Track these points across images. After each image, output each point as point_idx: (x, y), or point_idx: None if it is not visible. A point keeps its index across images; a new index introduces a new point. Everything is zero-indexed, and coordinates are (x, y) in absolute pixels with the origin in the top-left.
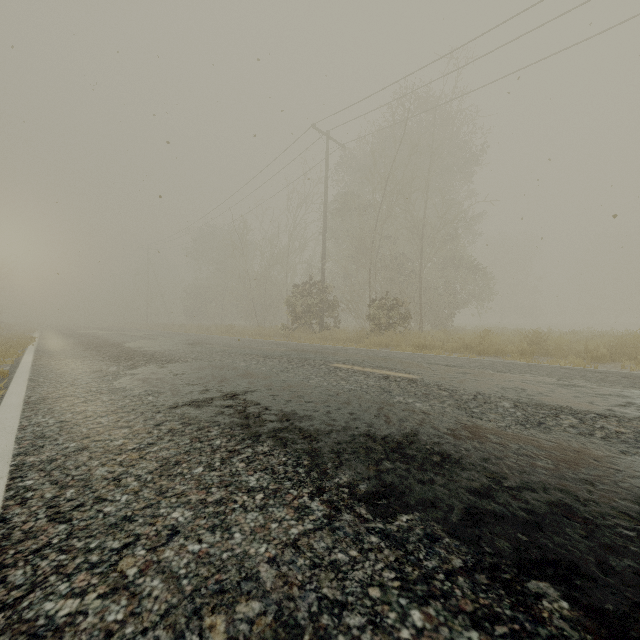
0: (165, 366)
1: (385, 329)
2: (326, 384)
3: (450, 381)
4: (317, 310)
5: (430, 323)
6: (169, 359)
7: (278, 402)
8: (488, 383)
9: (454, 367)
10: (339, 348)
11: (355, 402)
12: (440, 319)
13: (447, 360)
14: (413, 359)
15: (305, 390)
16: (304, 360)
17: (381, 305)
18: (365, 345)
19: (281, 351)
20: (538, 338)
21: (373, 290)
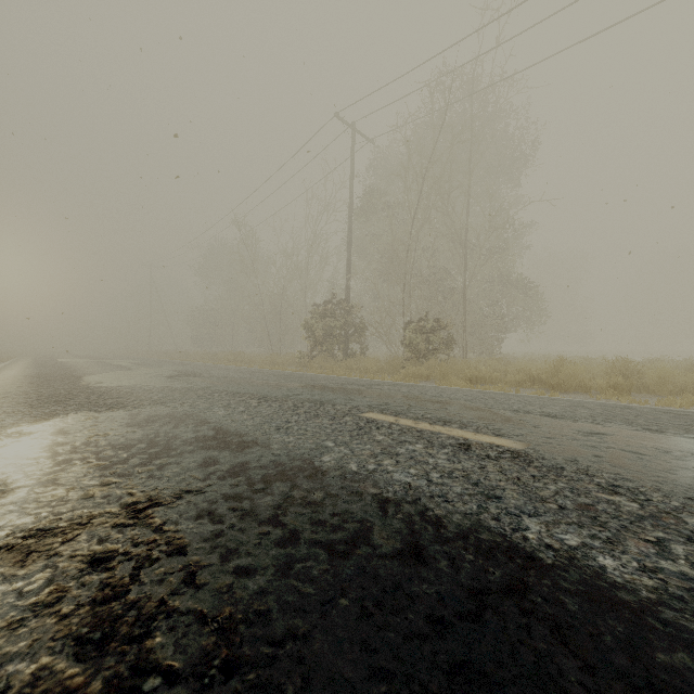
0: (95, 416)
1: (424, 357)
2: (354, 467)
3: (596, 459)
4: (341, 334)
5: (474, 350)
6: (117, 402)
7: (235, 541)
8: (678, 465)
9: (562, 419)
10: (369, 382)
11: (432, 547)
12: (485, 345)
13: (532, 403)
14: (482, 402)
15: (309, 489)
16: (319, 405)
17: (419, 328)
18: (401, 377)
19: (289, 388)
20: (629, 369)
21: (408, 310)
